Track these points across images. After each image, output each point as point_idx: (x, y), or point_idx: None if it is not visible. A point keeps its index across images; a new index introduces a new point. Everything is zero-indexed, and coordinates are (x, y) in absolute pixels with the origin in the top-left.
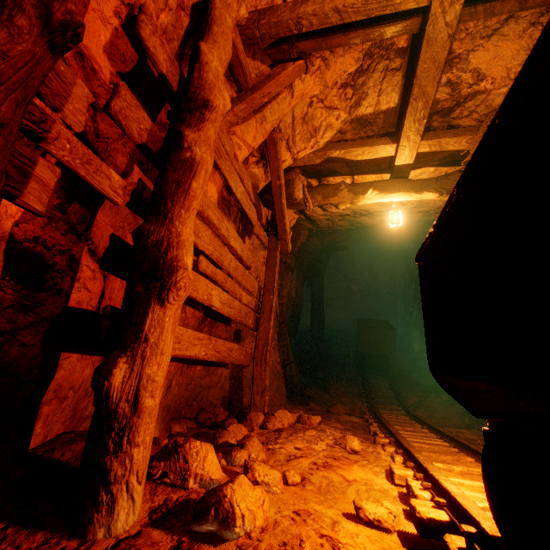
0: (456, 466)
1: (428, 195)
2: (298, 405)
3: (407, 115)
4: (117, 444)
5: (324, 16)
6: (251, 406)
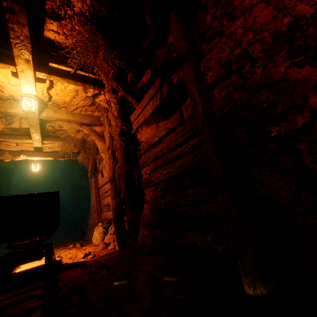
0: None
1: (50, 158)
2: None
3: (32, 136)
4: None
5: None
6: None
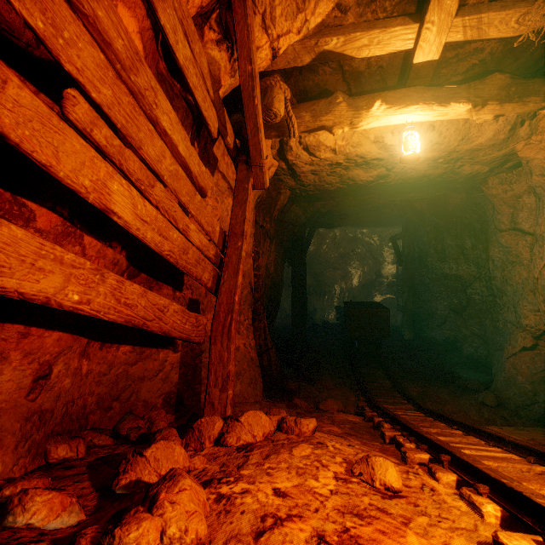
0: None
1: (456, 108)
2: (278, 401)
3: None
4: None
5: None
6: (205, 407)
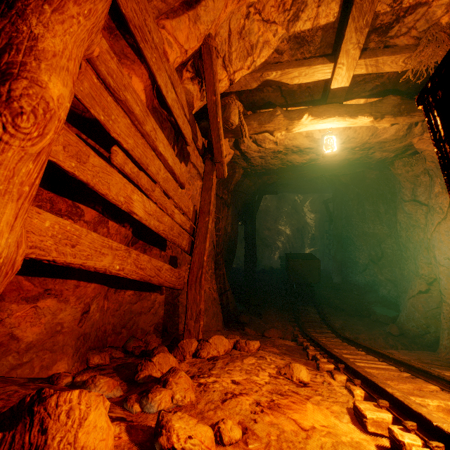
0: (431, 399)
1: (362, 120)
2: (234, 330)
3: (350, 21)
4: None
5: None
6: (184, 333)
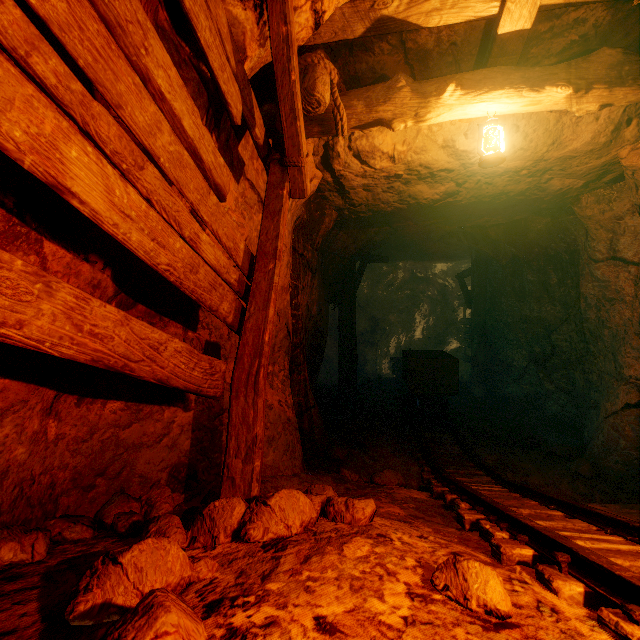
0: None
1: (552, 94)
2: (322, 473)
3: None
4: None
5: None
6: (222, 484)
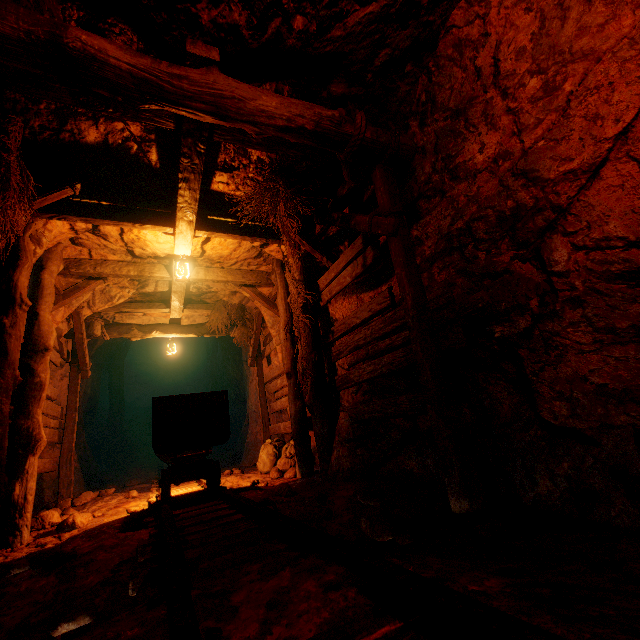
0: (182, 486)
1: (192, 335)
2: (97, 489)
3: (172, 304)
4: (21, 514)
5: (116, 275)
6: (59, 498)
